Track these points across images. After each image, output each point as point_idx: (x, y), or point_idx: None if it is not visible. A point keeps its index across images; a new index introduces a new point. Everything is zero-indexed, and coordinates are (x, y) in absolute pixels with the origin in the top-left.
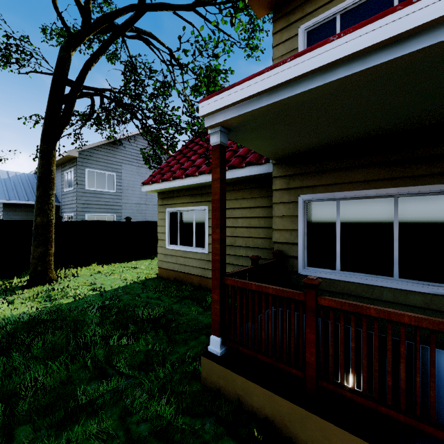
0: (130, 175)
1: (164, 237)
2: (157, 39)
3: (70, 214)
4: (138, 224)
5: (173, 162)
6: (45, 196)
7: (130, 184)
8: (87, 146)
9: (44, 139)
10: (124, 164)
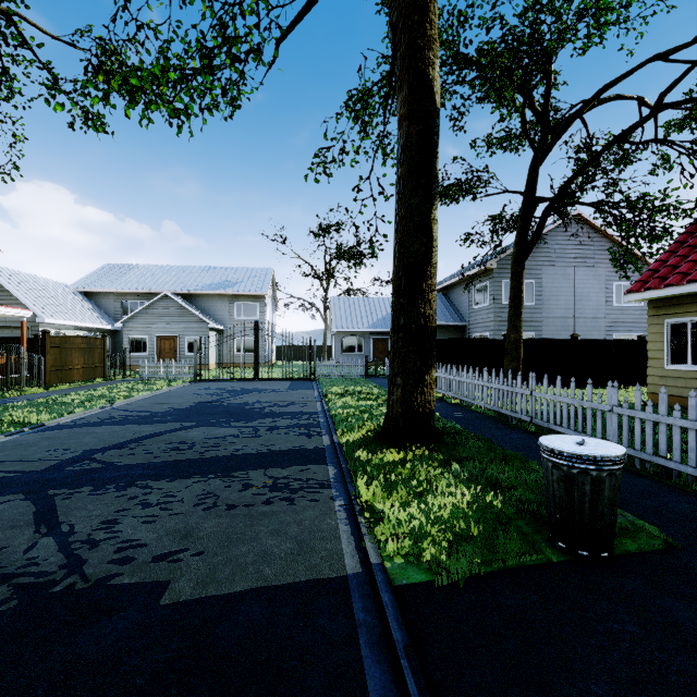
0: (553, 279)
1: (661, 355)
2: (624, 96)
3: (482, 334)
4: (586, 343)
5: (674, 261)
6: (517, 314)
7: (553, 291)
8: (504, 253)
9: (515, 261)
10: (545, 267)
